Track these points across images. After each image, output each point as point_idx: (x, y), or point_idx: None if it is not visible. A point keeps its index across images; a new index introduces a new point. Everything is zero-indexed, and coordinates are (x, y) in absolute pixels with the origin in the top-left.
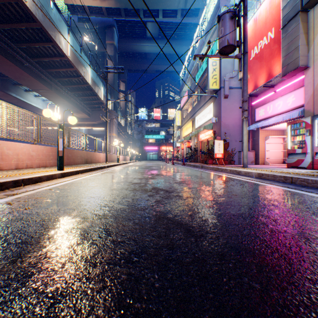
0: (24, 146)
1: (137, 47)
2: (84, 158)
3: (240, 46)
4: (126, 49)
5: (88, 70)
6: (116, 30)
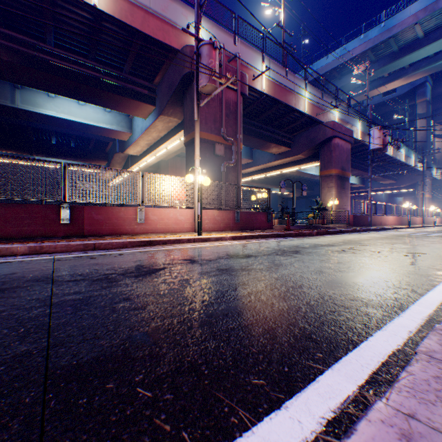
0: (390, 217)
1: None
2: (406, 221)
3: None
4: None
5: (400, 152)
6: (428, 82)
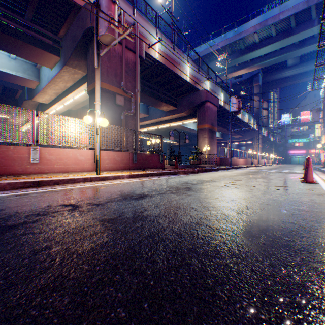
0: (241, 159)
1: (278, 76)
2: (250, 162)
3: (322, 119)
4: (268, 80)
5: (245, 116)
6: (260, 73)
